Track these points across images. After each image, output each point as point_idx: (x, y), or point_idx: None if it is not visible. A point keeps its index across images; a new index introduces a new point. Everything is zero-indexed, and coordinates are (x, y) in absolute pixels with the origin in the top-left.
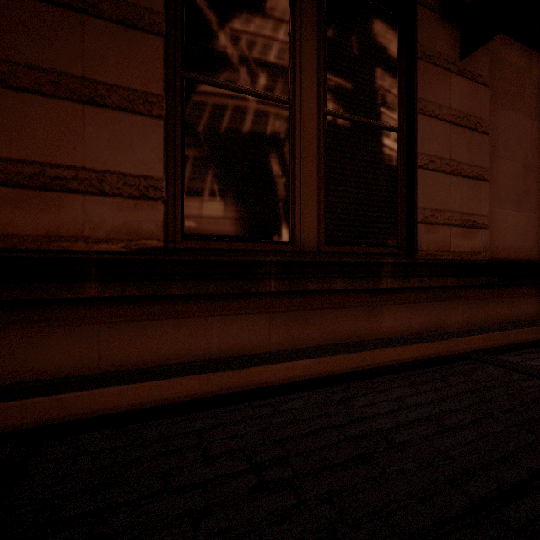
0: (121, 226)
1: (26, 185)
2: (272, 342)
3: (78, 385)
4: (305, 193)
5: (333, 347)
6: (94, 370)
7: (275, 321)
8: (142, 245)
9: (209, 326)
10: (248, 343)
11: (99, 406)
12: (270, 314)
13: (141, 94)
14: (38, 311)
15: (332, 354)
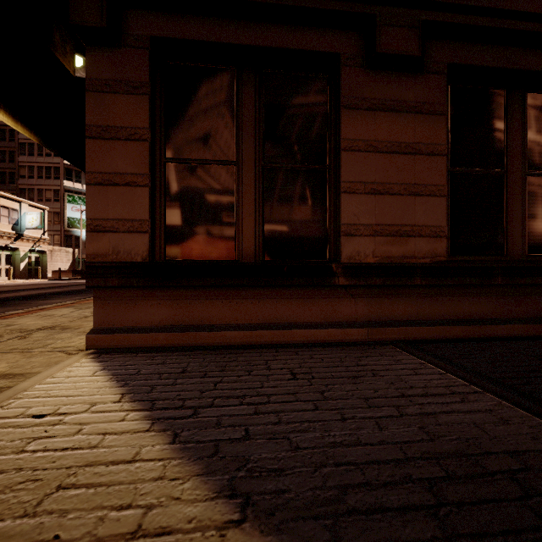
0: (428, 251)
1: (395, 235)
2: (497, 313)
3: (411, 324)
4: (514, 225)
5: (534, 319)
6: (415, 319)
7: (498, 301)
8: (437, 260)
9: (464, 301)
10: (483, 312)
11: (420, 335)
12: (495, 297)
13: (436, 186)
14: (395, 290)
15: (535, 323)
